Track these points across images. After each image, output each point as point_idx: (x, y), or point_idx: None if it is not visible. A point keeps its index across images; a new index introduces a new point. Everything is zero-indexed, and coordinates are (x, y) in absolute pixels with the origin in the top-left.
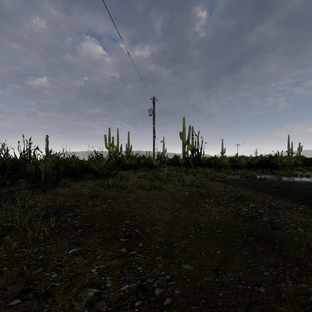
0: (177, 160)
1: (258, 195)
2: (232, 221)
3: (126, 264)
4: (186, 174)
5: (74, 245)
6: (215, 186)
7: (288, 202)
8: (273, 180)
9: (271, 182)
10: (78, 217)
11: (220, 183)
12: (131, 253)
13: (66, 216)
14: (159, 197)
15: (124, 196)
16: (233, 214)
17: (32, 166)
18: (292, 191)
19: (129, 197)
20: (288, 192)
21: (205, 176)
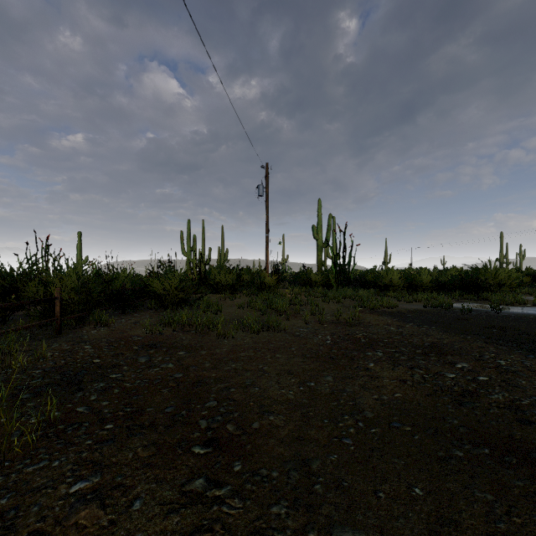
0: (308, 275)
1: (467, 343)
2: (429, 403)
3: (200, 532)
4: (325, 300)
5: (87, 470)
6: (381, 324)
7: (530, 358)
8: (484, 311)
9: (482, 316)
10: (113, 392)
11: (389, 317)
12: (215, 495)
13: (88, 390)
14: (277, 347)
15: (210, 345)
16: (427, 385)
17: (38, 288)
18: (529, 335)
19: (219, 347)
20: (522, 337)
21: (359, 304)
